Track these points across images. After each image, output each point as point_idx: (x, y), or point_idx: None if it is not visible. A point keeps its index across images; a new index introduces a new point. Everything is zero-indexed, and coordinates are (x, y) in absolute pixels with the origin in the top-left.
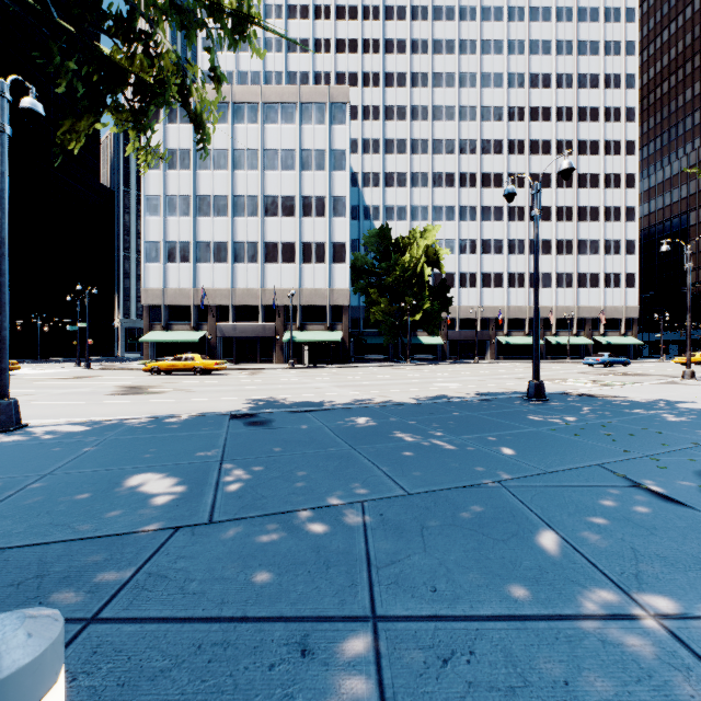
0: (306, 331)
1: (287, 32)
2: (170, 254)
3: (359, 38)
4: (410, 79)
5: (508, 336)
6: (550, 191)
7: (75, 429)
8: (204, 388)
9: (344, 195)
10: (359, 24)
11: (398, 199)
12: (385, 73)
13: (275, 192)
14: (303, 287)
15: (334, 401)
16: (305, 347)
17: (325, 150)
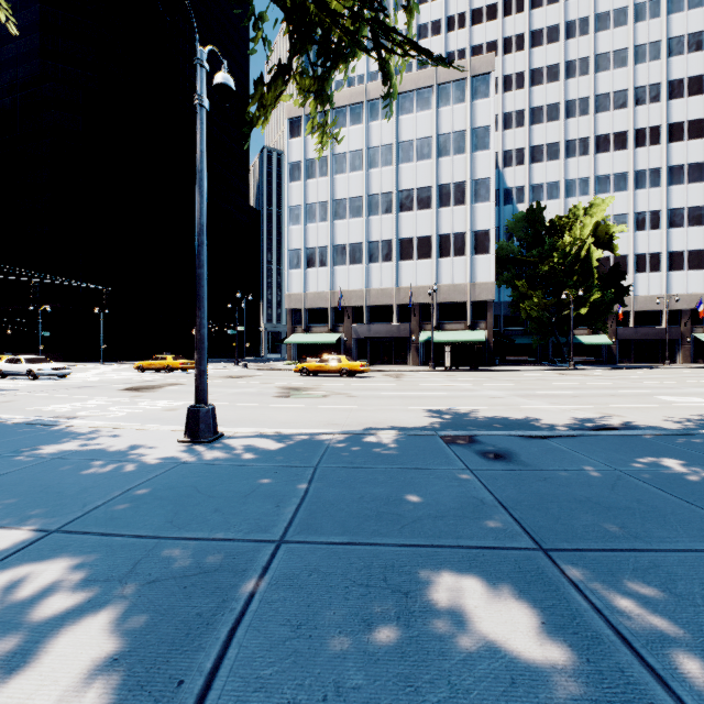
0: (443, 330)
1: (417, 19)
2: (309, 260)
3: (499, 1)
4: (563, 30)
5: None
6: None
7: (272, 446)
8: (362, 392)
9: (487, 177)
10: None
11: (547, 175)
12: (530, 33)
13: (410, 185)
14: (440, 283)
15: (546, 419)
16: (446, 348)
17: (465, 130)
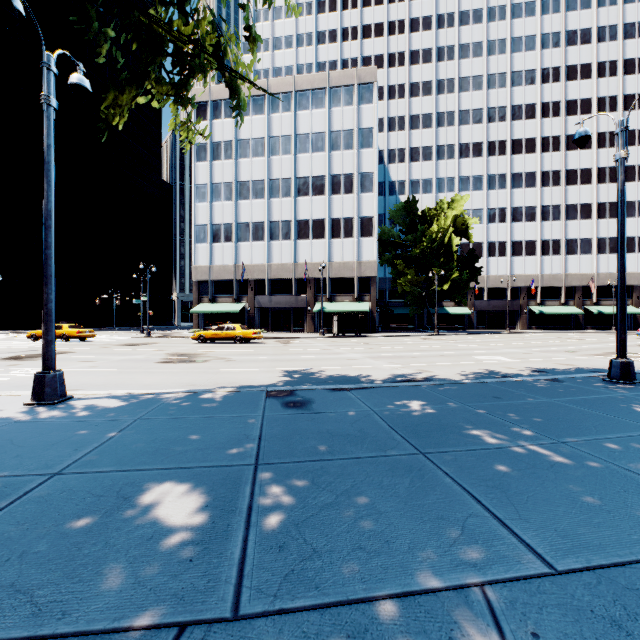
0: (335, 302)
1: (317, 26)
2: (215, 235)
3: (385, 22)
4: (435, 54)
5: (542, 306)
6: (590, 152)
7: (112, 405)
8: (242, 357)
9: (371, 171)
10: (385, 8)
11: (423, 173)
12: (410, 52)
13: (306, 173)
14: (333, 261)
15: (372, 375)
16: (334, 317)
17: (353, 130)
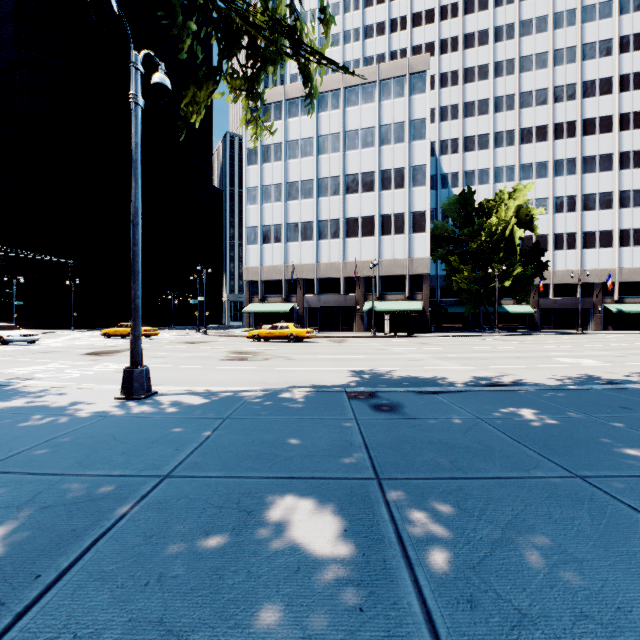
0: (385, 301)
1: (364, 20)
2: (265, 236)
3: (436, 7)
4: (492, 34)
5: (620, 303)
6: None
7: (196, 401)
8: (301, 356)
9: (424, 164)
10: None
11: (478, 163)
12: (464, 36)
13: (355, 170)
14: (382, 258)
15: (450, 378)
16: (386, 317)
17: (404, 122)
